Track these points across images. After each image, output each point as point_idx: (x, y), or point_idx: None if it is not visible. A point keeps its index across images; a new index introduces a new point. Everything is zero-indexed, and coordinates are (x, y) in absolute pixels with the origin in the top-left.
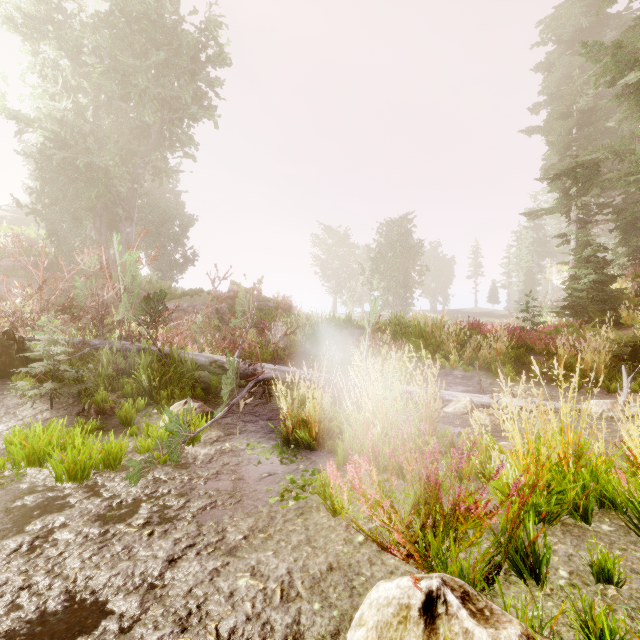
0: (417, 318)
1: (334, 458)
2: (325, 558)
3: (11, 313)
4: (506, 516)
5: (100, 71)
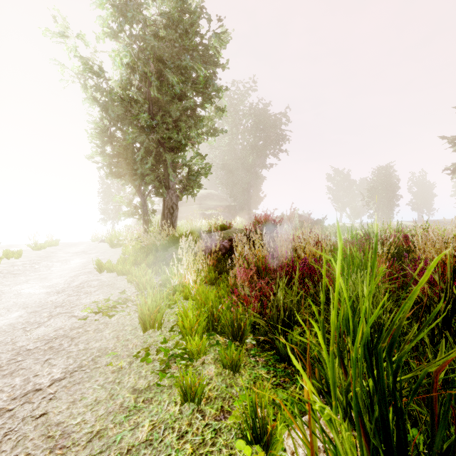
0: None
1: None
2: None
3: None
4: None
5: (243, 131)
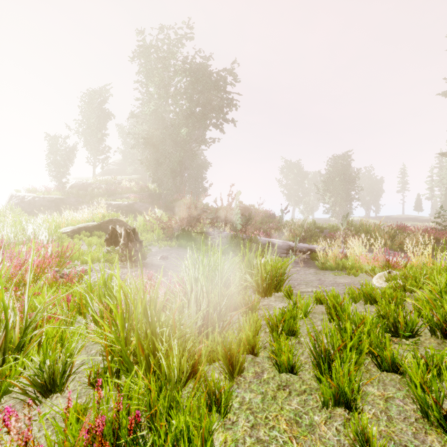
0: (362, 222)
1: (343, 272)
2: (358, 279)
3: (187, 221)
4: (404, 259)
5: (174, 92)
